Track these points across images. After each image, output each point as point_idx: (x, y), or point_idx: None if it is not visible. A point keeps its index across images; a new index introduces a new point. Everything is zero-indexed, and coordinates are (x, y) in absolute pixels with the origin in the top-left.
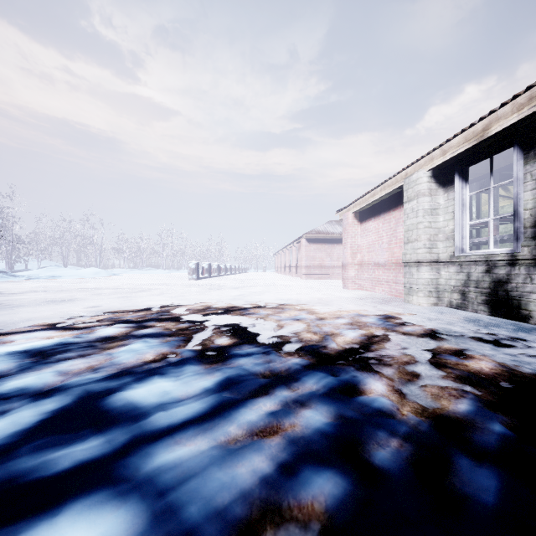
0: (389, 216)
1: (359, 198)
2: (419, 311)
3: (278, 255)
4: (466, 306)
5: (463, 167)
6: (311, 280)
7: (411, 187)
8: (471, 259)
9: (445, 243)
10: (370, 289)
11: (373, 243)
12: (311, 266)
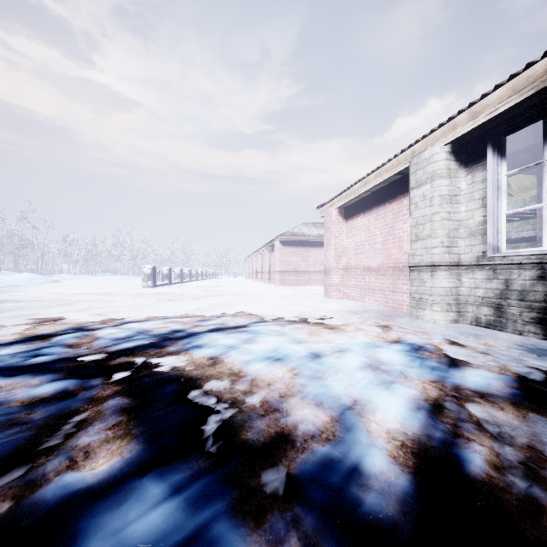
0: (383, 210)
1: (346, 188)
2: (443, 334)
3: (249, 260)
4: (502, 325)
5: (498, 137)
6: (285, 286)
7: (422, 167)
8: (514, 260)
9: (468, 240)
10: (358, 298)
11: (362, 243)
12: (286, 272)
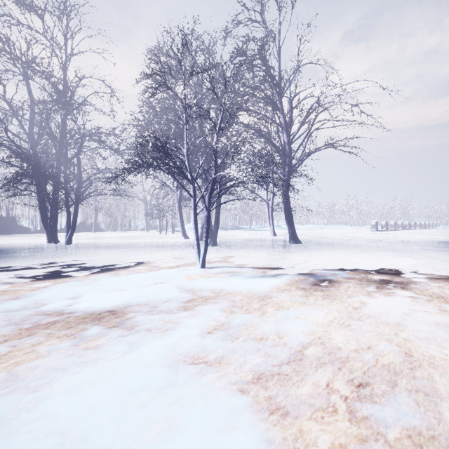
0: None
1: None
2: None
3: None
4: None
5: None
6: None
7: None
8: None
9: None
10: None
11: None
12: None
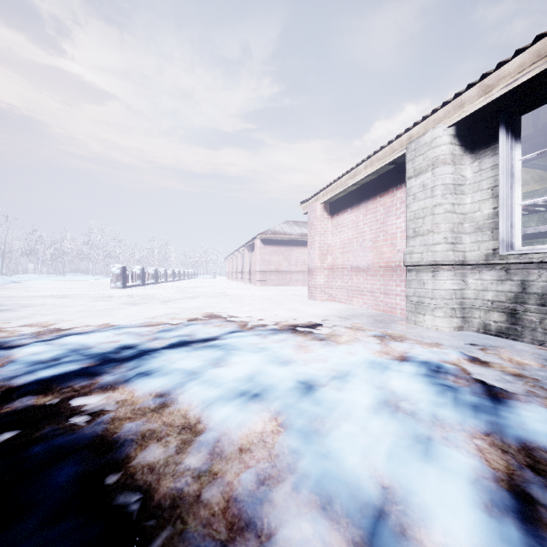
0: (374, 204)
1: (333, 181)
2: (452, 345)
3: (229, 260)
4: (518, 334)
5: (512, 116)
6: (266, 287)
7: (421, 153)
8: (533, 259)
9: (474, 236)
10: (345, 300)
11: (349, 241)
12: (267, 272)
